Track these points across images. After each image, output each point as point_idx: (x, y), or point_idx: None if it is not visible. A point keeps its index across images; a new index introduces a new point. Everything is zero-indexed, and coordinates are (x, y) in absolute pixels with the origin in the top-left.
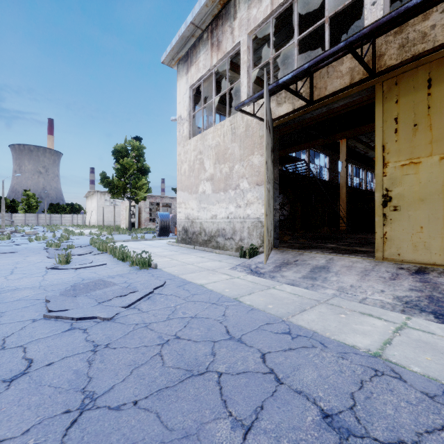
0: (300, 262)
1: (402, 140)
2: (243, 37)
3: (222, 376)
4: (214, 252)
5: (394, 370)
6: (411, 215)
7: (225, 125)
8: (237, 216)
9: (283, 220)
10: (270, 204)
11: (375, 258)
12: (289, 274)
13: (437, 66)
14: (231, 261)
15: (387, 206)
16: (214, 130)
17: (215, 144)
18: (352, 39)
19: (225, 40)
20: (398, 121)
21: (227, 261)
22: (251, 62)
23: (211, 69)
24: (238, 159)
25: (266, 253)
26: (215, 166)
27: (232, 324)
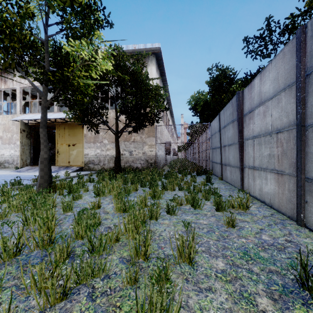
0: (36, 168)
1: (60, 139)
2: (18, 87)
3: (3, 177)
4: (3, 169)
5: (32, 175)
6: (62, 155)
7: (9, 117)
8: (15, 155)
9: (51, 156)
10: (26, 152)
11: (56, 165)
12: (30, 171)
13: (65, 125)
14: (11, 171)
15: (58, 153)
16: (2, 117)
17: (3, 123)
18: None
19: (9, 82)
20: (60, 134)
21: (9, 171)
22: (22, 98)
23: (1, 89)
24: (16, 132)
25: (21, 165)
26: (3, 133)
27: (6, 175)
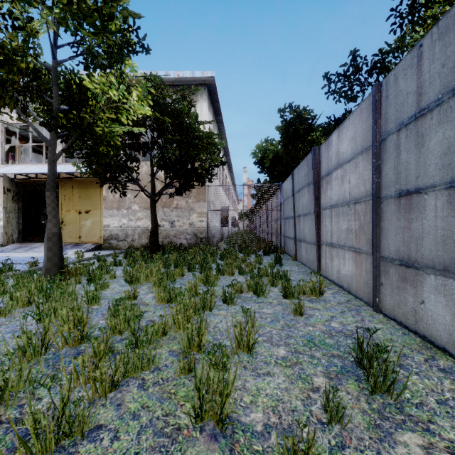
0: (27, 246)
1: (66, 203)
2: None
3: None
4: None
5: (24, 257)
6: (68, 227)
7: None
8: None
9: None
10: (12, 222)
11: None
12: (19, 250)
13: (74, 183)
14: None
15: (63, 224)
16: None
17: None
18: (40, 173)
19: None
20: (65, 196)
21: None
22: (4, 140)
23: None
24: None
25: (5, 242)
26: None
27: None
